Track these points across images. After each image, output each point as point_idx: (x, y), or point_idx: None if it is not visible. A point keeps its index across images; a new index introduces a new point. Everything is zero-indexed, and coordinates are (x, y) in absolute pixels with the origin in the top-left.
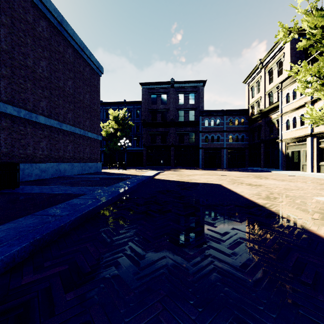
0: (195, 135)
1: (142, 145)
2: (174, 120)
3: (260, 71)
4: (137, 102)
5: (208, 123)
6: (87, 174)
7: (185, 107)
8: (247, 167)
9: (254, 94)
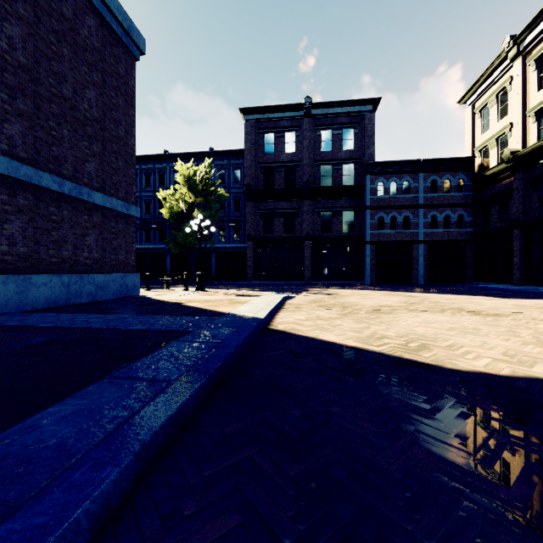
0: (355, 215)
1: (245, 238)
2: (312, 184)
3: (510, 65)
4: (237, 152)
5: (384, 190)
6: (76, 307)
7: (334, 156)
8: (470, 283)
9: (491, 122)
